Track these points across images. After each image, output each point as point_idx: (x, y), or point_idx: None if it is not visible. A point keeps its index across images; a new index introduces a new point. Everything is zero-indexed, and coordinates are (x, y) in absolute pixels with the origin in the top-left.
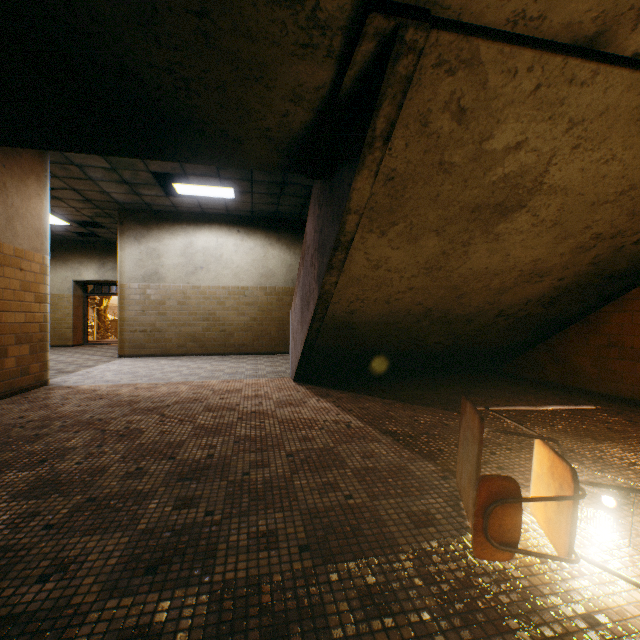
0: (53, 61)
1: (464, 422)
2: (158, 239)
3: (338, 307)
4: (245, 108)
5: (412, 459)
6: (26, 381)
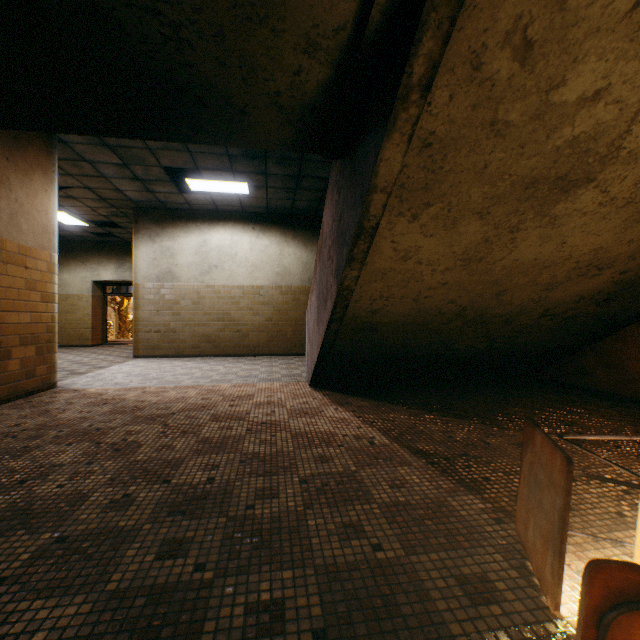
0: (13, 4)
1: (531, 455)
2: (172, 238)
3: (359, 306)
4: (249, 64)
5: (452, 491)
6: (32, 384)
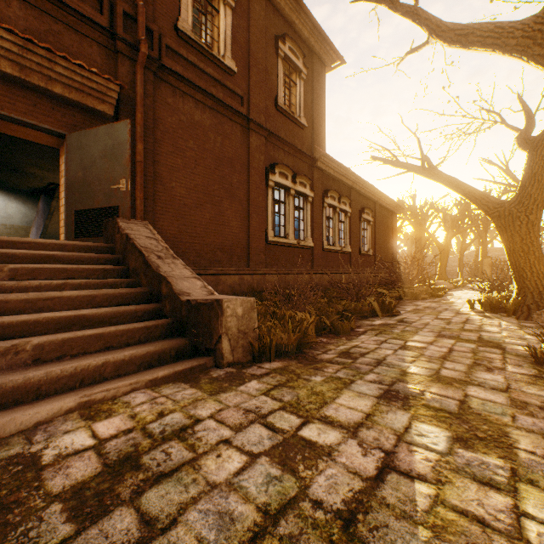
0: None
1: None
2: None
3: (52, 230)
4: (24, 184)
5: None
6: None
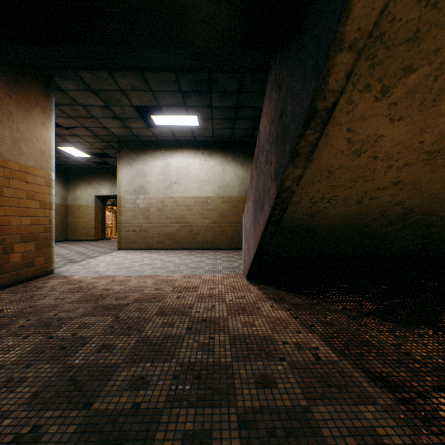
0: None
1: None
2: (144, 162)
3: (298, 208)
4: None
5: None
6: (31, 272)
